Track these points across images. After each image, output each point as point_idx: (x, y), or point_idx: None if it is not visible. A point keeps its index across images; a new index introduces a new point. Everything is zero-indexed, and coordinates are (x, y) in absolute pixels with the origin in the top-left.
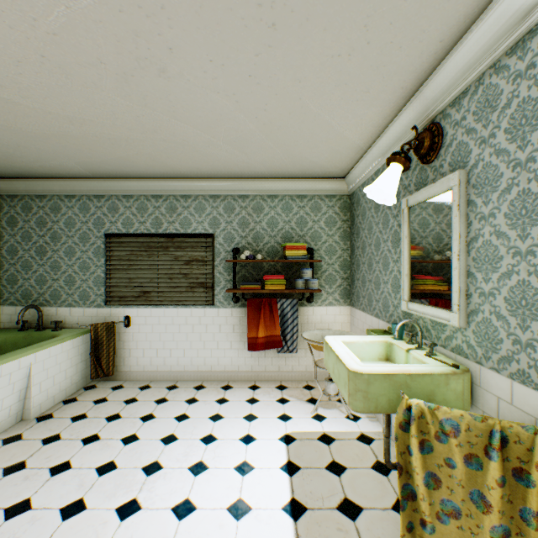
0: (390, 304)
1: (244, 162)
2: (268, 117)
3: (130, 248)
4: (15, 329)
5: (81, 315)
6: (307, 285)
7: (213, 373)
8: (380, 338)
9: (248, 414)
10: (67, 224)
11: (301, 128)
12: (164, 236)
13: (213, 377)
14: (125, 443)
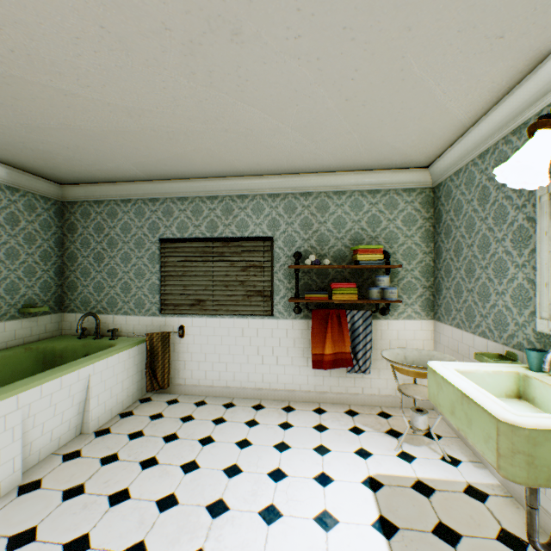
0: (509, 322)
1: (311, 153)
2: (354, 89)
3: (185, 253)
4: (75, 336)
5: (137, 324)
6: (383, 295)
7: (272, 391)
8: (507, 367)
9: (318, 445)
10: (123, 230)
11: (392, 101)
12: (219, 240)
13: (272, 396)
14: (185, 471)
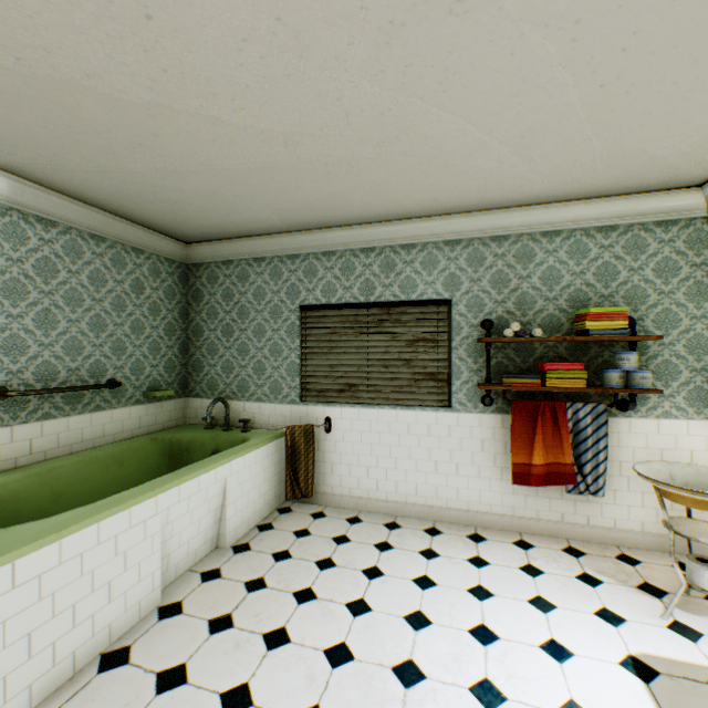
0: None
1: (516, 178)
2: (620, 65)
3: (331, 324)
4: (201, 426)
5: (272, 413)
6: (627, 381)
7: (450, 511)
8: None
9: (534, 597)
10: (256, 296)
11: (678, 79)
12: (376, 306)
13: (450, 518)
14: (353, 613)
